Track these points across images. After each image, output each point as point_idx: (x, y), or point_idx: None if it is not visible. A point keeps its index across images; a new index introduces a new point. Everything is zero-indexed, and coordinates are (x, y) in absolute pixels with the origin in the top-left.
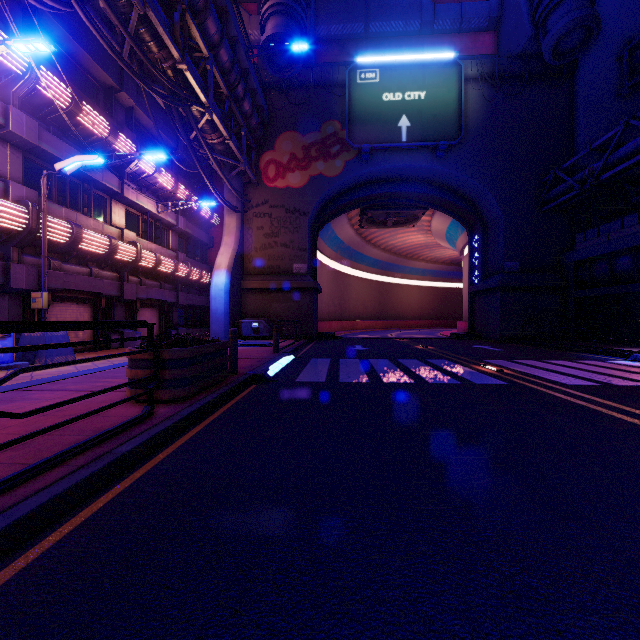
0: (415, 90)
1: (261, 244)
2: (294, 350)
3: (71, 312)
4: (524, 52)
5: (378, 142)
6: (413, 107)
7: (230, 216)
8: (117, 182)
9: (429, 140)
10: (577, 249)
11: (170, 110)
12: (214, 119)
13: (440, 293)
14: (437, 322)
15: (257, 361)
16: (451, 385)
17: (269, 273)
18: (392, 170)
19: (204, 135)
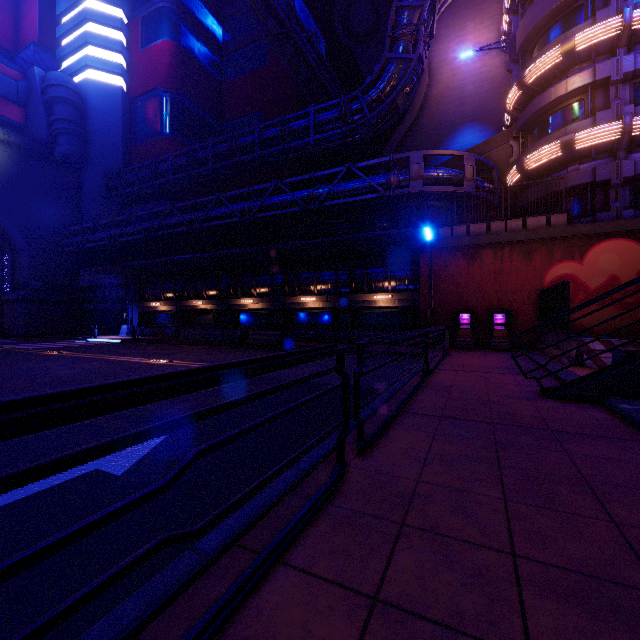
0: None
1: None
2: None
3: None
4: (45, 143)
5: None
6: None
7: None
8: None
9: None
10: (81, 280)
11: None
12: None
13: None
14: None
15: None
16: None
17: None
18: None
19: None
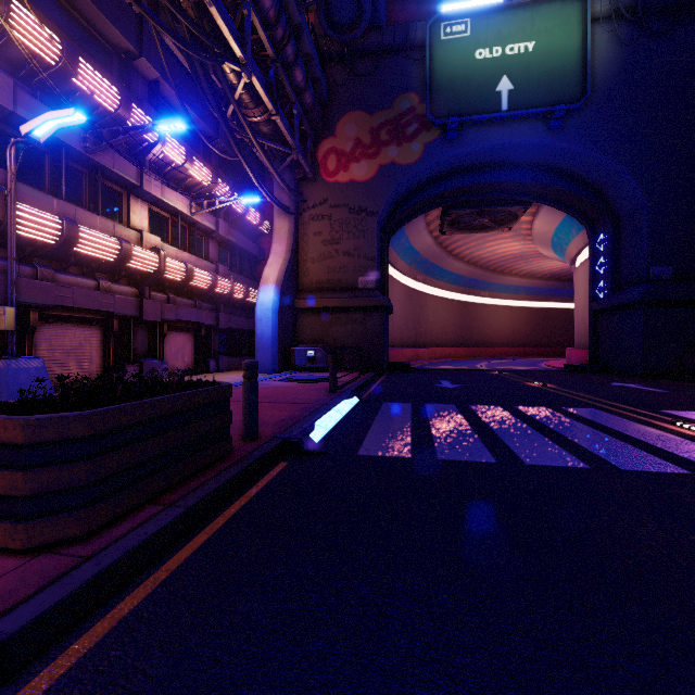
0: (520, 41)
1: (319, 253)
2: (358, 388)
3: (72, 336)
4: None
5: (469, 114)
6: (517, 64)
7: (281, 219)
8: (135, 172)
9: (540, 106)
10: None
11: (197, 72)
12: (254, 84)
13: (536, 315)
14: (533, 350)
15: (300, 409)
16: (678, 480)
17: (329, 289)
18: (487, 151)
19: (245, 111)
